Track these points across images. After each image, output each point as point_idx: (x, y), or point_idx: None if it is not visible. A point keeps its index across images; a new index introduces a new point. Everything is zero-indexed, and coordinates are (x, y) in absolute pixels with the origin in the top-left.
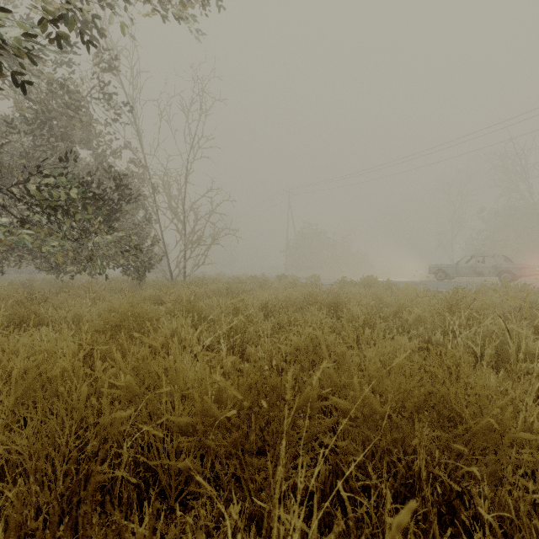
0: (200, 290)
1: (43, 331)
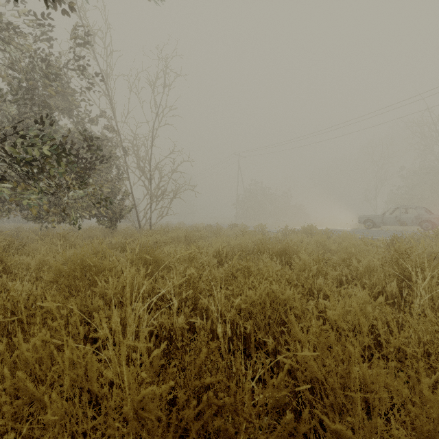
0: (161, 238)
1: (4, 278)
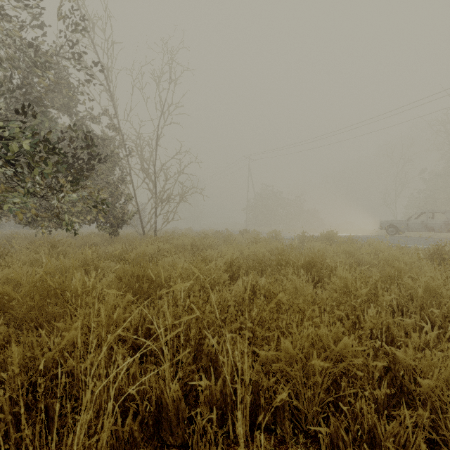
0: (164, 246)
1: None
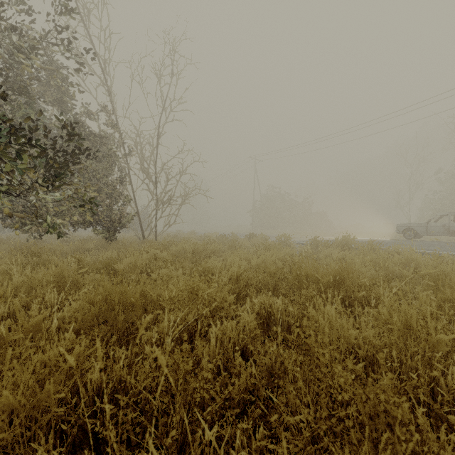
0: (161, 254)
1: None
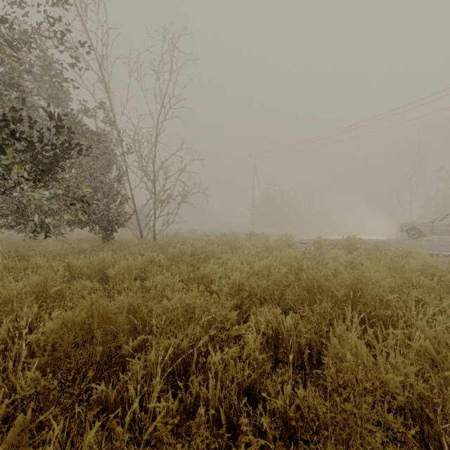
0: (157, 257)
1: None
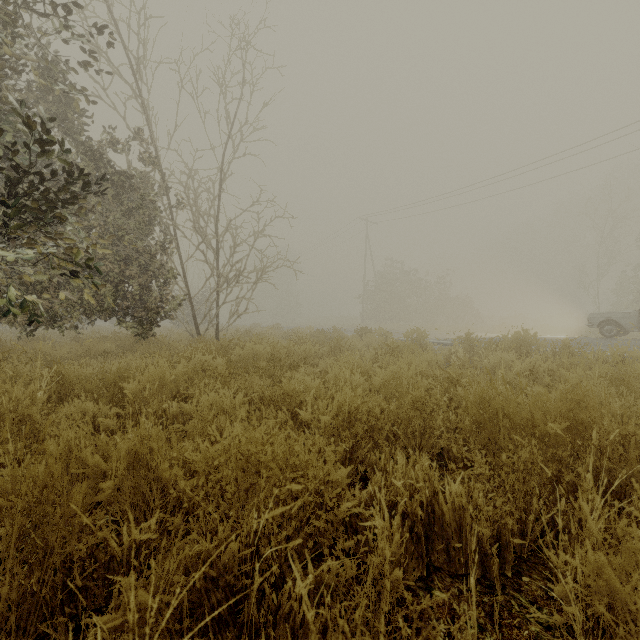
0: (213, 362)
1: None
